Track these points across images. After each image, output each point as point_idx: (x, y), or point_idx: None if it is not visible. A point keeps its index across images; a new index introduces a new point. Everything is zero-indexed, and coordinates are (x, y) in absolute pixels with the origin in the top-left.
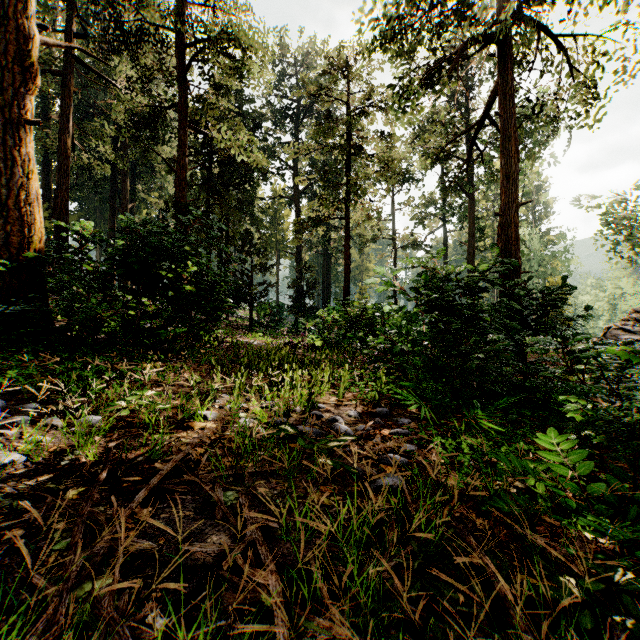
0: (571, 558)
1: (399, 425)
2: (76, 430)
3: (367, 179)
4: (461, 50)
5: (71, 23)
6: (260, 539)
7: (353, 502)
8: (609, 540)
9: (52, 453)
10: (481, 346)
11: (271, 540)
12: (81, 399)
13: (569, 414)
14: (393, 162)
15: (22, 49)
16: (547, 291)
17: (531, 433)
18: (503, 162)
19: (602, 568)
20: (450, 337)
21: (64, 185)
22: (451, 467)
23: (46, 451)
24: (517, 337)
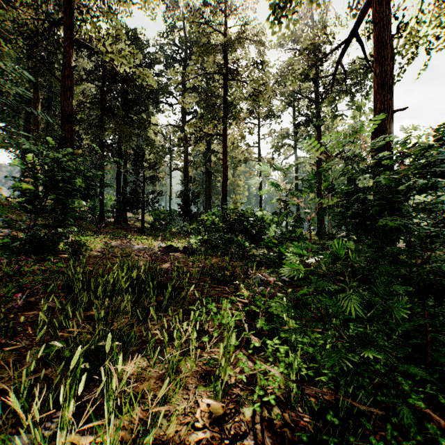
0: None
1: None
2: None
3: (242, 99)
4: None
5: None
6: None
7: None
8: None
9: None
10: None
11: None
12: None
13: None
14: (265, 84)
15: None
16: None
17: None
18: (376, 71)
19: None
20: None
21: None
22: None
23: None
24: None
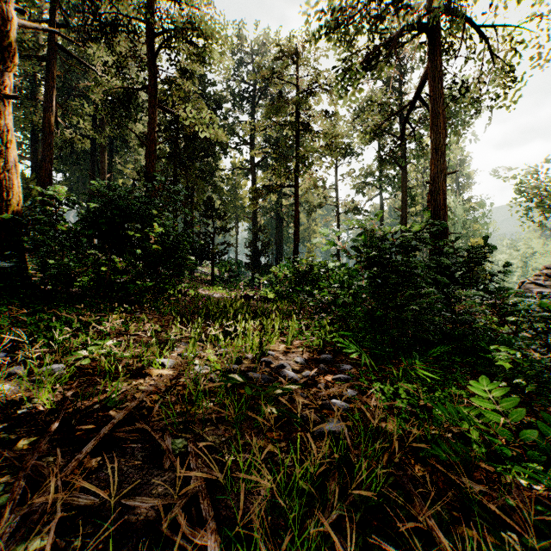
0: (509, 508)
1: (341, 371)
2: (38, 378)
3: (314, 152)
4: (396, 38)
5: (54, 15)
6: (203, 492)
7: (296, 453)
8: (543, 487)
9: (11, 401)
10: (415, 299)
11: (216, 490)
12: (41, 350)
13: (498, 362)
14: (336, 137)
15: (1, 30)
16: (472, 250)
17: (462, 378)
18: (432, 137)
19: (544, 523)
20: (387, 290)
21: (48, 157)
22: (389, 411)
23: (4, 400)
24: (447, 290)
